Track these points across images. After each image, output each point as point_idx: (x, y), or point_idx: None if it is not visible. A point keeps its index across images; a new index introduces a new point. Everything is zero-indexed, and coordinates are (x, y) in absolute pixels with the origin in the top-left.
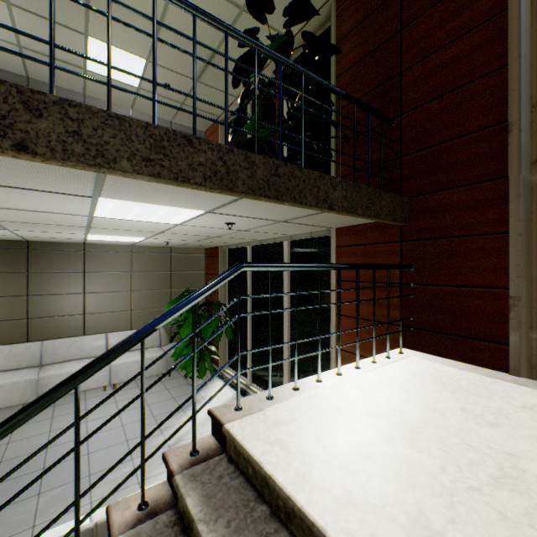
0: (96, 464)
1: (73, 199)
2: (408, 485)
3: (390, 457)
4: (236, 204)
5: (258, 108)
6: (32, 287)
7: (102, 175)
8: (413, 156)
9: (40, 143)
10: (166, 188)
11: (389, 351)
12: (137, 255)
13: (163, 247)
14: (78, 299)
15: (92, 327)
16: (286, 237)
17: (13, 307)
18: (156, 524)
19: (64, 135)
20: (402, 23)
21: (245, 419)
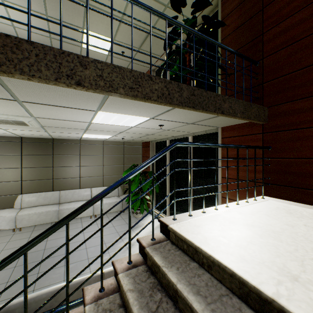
0: (91, 253)
1: (86, 112)
2: (276, 255)
3: (264, 243)
4: (168, 113)
5: (178, 60)
6: (55, 162)
7: (105, 98)
8: (270, 82)
9: (86, 81)
10: (135, 104)
11: (255, 197)
12: (106, 146)
13: (119, 141)
14: (77, 169)
15: (84, 184)
16: (190, 133)
17: (46, 173)
18: (138, 270)
19: (95, 77)
20: (263, 4)
21: (179, 224)
